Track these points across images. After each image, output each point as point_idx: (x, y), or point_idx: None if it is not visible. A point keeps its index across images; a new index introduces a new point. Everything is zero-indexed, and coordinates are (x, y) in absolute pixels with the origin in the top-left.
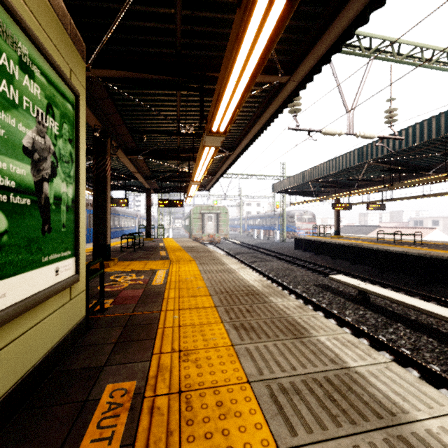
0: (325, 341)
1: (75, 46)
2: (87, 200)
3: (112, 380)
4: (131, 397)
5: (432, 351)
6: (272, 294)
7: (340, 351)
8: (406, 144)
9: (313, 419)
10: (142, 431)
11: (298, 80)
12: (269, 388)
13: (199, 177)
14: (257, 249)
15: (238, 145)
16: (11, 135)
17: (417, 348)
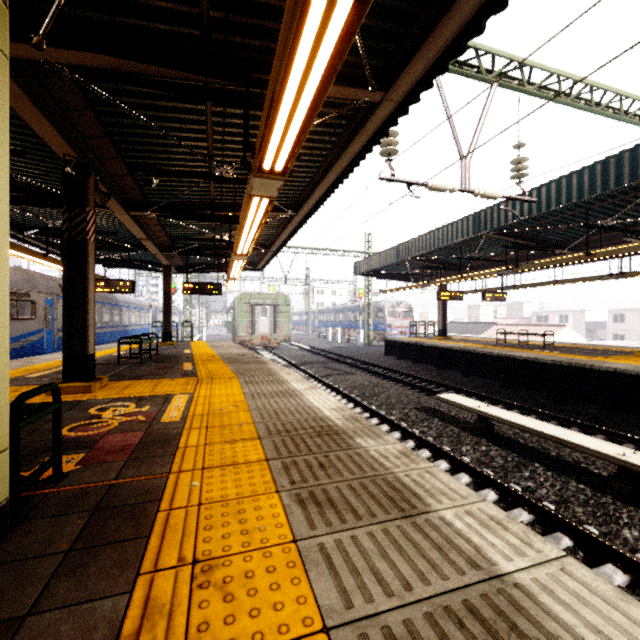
0: (454, 519)
1: None
2: None
3: None
4: None
5: (585, 504)
6: (360, 432)
7: (481, 538)
8: (538, 209)
9: None
10: None
11: (397, 99)
12: None
13: (246, 248)
14: (332, 356)
15: (305, 202)
16: None
17: (565, 500)
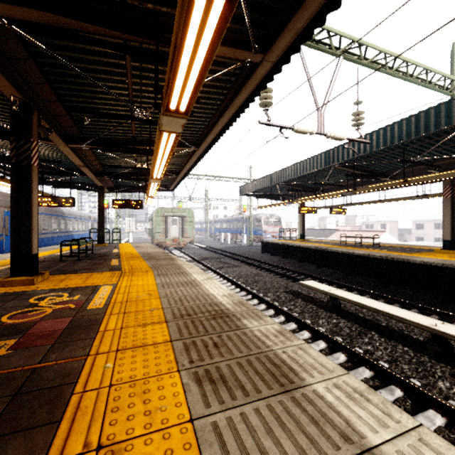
0: (325, 392)
1: None
2: None
3: None
4: None
5: (410, 362)
6: (245, 314)
7: (349, 411)
8: (370, 149)
9: None
10: None
11: (273, 60)
12: None
13: (159, 173)
14: (224, 254)
15: (204, 140)
16: None
17: (395, 359)
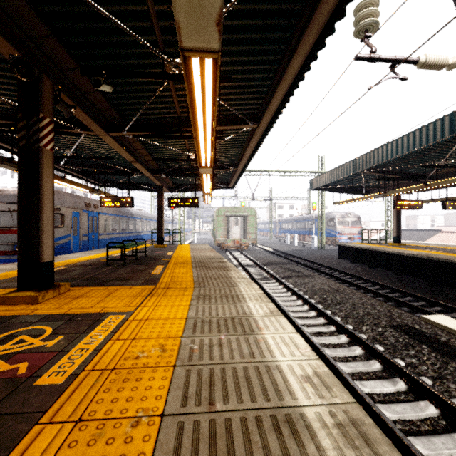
0: None
1: None
2: (89, 200)
3: None
4: None
5: None
6: None
7: None
8: None
9: None
10: None
11: None
12: None
13: (207, 157)
14: (291, 258)
15: (266, 108)
16: None
17: None
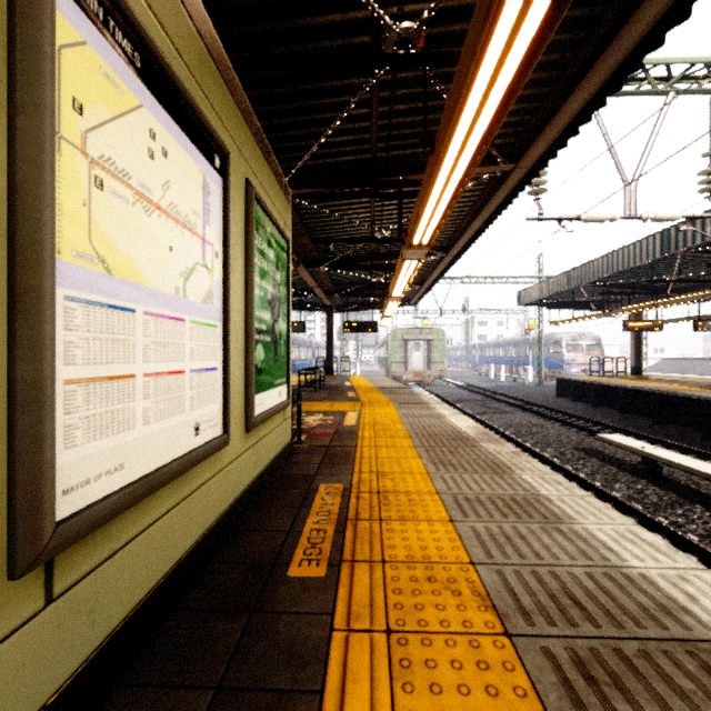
0: (528, 478)
1: (286, 199)
2: None
3: (324, 482)
4: (341, 491)
5: None
6: (486, 440)
7: (539, 485)
8: None
9: (485, 514)
10: (352, 505)
11: (528, 166)
12: (454, 497)
13: (399, 292)
14: (492, 395)
15: (454, 245)
16: (265, 294)
17: None
